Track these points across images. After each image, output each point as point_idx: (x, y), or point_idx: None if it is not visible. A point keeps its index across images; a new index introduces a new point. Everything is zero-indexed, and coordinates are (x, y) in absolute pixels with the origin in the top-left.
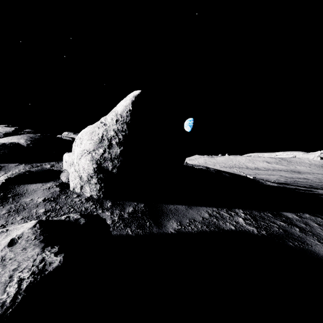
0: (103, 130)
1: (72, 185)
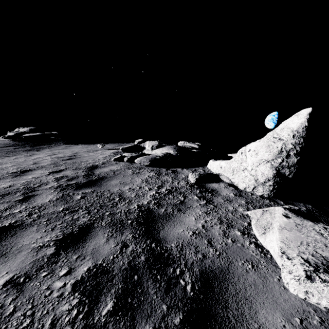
0: (281, 144)
1: (244, 186)
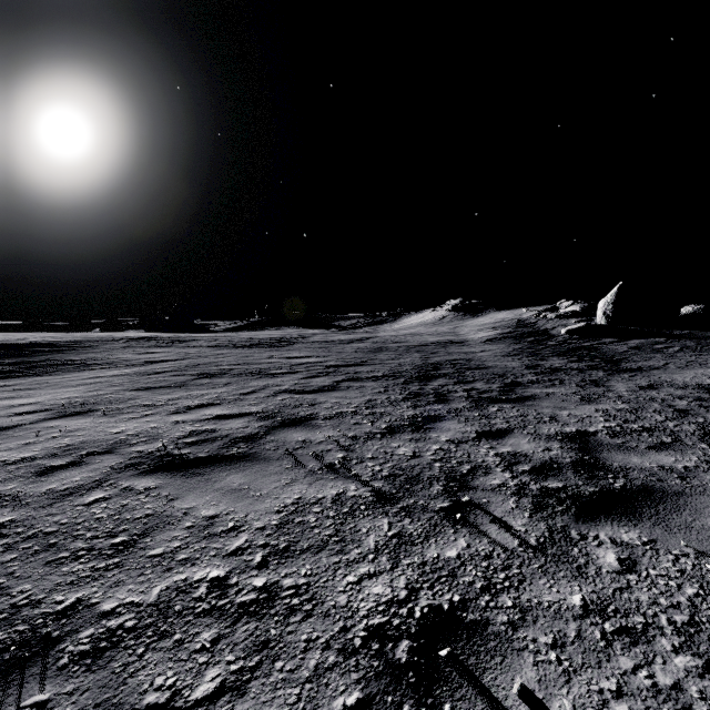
0: (606, 300)
1: (597, 322)
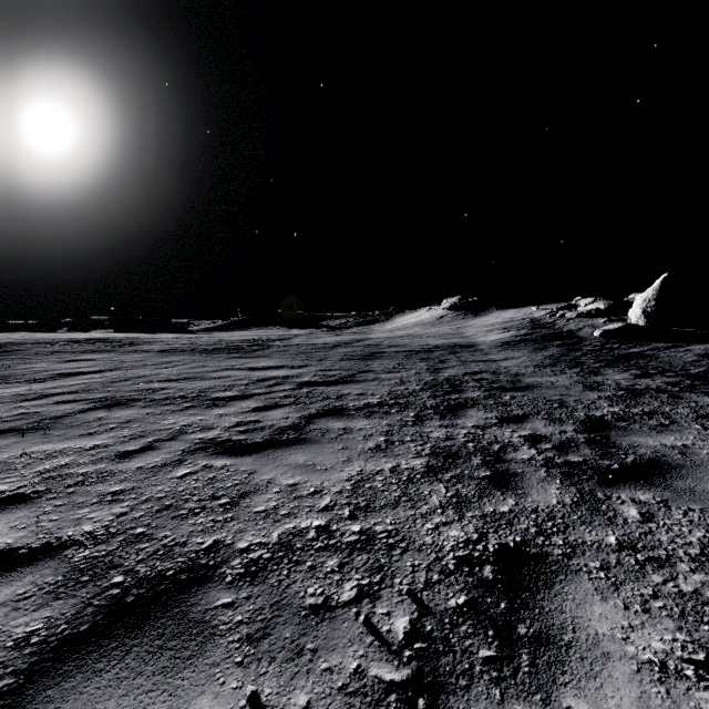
0: (646, 295)
1: (632, 322)
